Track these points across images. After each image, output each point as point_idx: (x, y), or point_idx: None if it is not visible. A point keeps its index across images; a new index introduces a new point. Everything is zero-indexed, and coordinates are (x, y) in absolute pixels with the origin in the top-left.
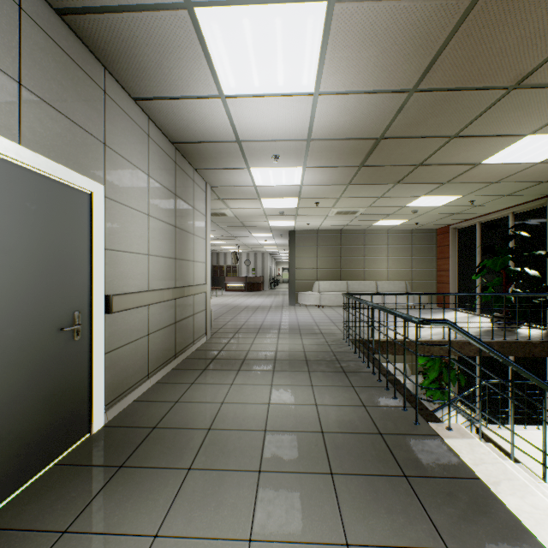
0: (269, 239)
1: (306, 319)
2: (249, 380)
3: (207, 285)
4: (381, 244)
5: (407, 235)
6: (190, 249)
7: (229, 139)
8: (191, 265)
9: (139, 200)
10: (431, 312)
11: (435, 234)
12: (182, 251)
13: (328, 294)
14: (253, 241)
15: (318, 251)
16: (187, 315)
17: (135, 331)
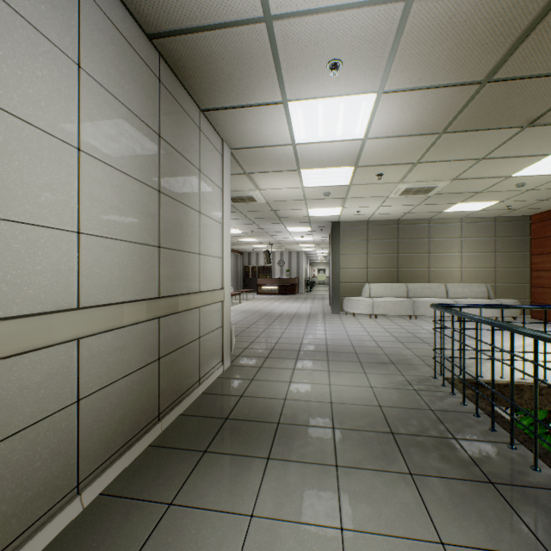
0: (306, 234)
1: (361, 336)
2: (289, 502)
3: (224, 291)
4: (452, 237)
5: (488, 225)
6: (192, 235)
7: (248, 14)
8: (194, 259)
9: (44, 107)
10: (532, 326)
11: (528, 222)
12: (176, 235)
13: (383, 300)
14: (287, 237)
15: (368, 246)
16: (187, 340)
17: (26, 406)
